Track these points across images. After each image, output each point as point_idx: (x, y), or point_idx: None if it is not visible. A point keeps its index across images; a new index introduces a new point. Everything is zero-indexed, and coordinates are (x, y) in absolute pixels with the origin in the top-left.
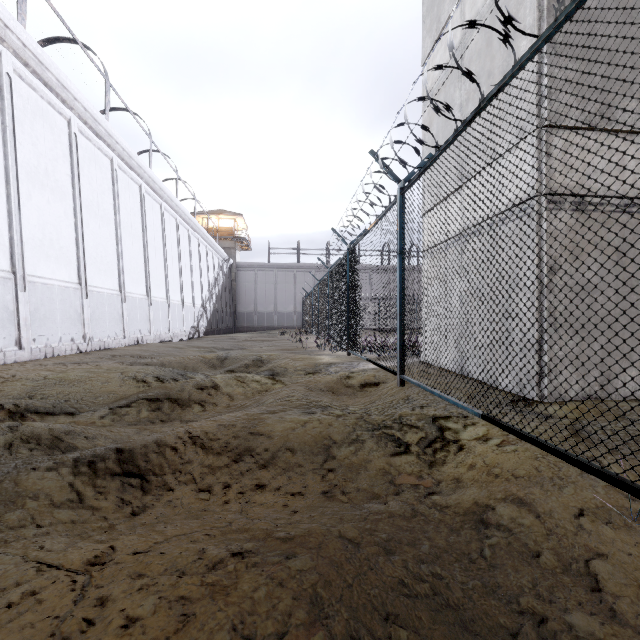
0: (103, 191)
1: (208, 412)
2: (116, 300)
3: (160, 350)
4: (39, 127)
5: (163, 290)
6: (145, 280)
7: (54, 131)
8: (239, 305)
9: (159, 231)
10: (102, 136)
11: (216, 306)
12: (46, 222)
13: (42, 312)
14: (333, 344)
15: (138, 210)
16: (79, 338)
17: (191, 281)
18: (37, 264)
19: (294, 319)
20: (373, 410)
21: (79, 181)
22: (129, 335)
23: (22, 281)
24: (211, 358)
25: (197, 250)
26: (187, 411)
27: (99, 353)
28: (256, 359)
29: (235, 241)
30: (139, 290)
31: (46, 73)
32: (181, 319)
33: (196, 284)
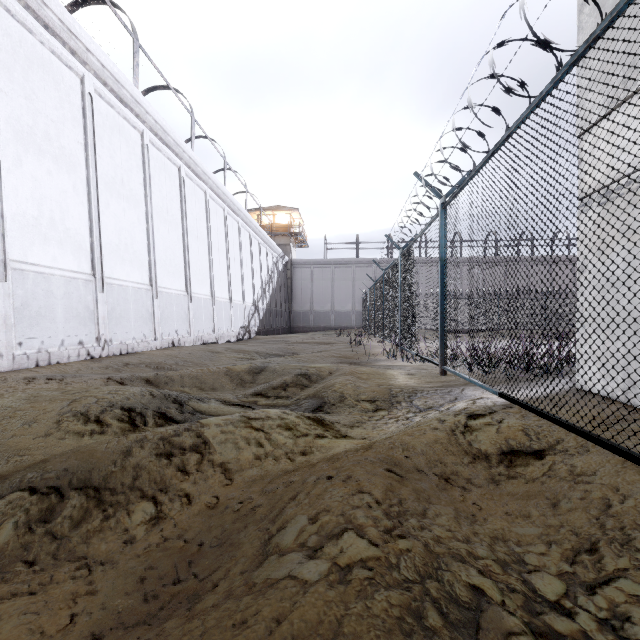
0: (130, 168)
1: (161, 527)
2: (145, 296)
3: (190, 355)
4: (37, 79)
5: (207, 286)
6: (184, 274)
7: (60, 87)
8: (295, 304)
9: (203, 220)
10: (128, 103)
11: (270, 305)
12: (45, 196)
13: (34, 308)
14: (403, 350)
15: (176, 195)
16: (91, 341)
17: (241, 277)
18: (29, 248)
19: (352, 319)
20: (631, 615)
21: (95, 152)
22: (162, 336)
23: (2, 268)
24: (241, 370)
25: (248, 244)
26: (113, 524)
27: (113, 359)
28: (300, 375)
29: (291, 237)
30: (176, 285)
31: (44, 10)
32: (229, 318)
33: (247, 281)
